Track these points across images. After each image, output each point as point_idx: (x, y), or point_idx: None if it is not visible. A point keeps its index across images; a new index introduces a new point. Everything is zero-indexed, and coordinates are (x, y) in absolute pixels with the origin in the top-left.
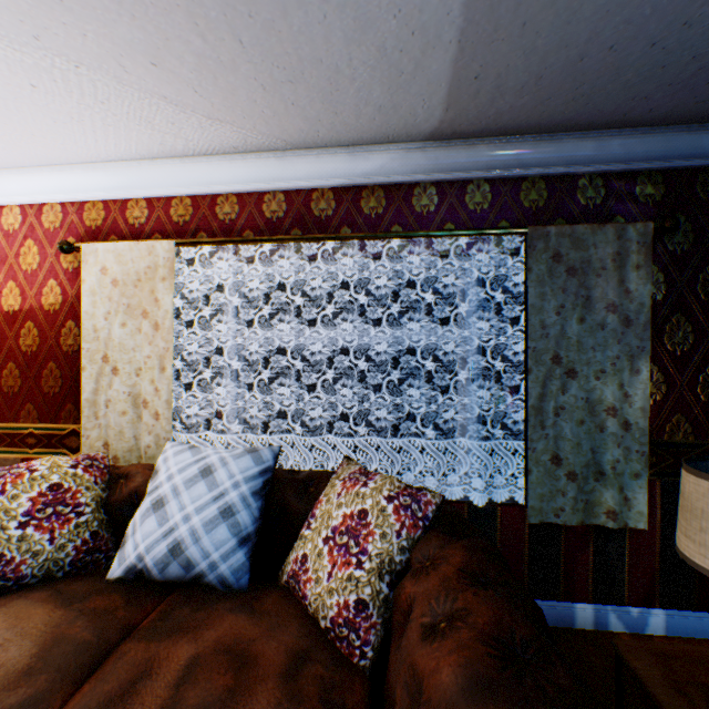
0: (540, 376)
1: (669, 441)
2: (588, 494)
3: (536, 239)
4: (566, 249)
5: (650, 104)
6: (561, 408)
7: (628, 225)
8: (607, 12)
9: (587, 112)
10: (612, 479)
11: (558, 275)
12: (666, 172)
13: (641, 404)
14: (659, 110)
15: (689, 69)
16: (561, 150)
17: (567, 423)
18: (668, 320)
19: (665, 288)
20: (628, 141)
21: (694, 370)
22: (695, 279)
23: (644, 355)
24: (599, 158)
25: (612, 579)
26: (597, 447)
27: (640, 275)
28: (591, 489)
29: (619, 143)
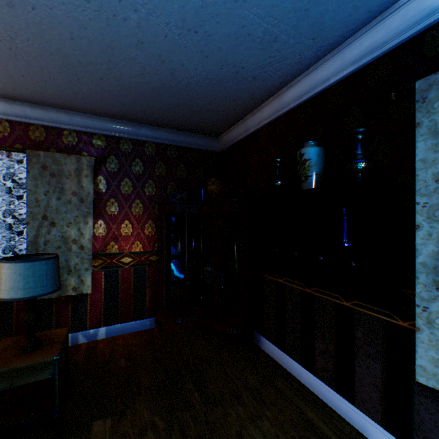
0: (36, 225)
1: (109, 253)
2: (65, 281)
3: (33, 157)
4: (51, 164)
5: (80, 105)
6: (48, 241)
7: (83, 157)
8: (1, 61)
9: (50, 101)
10: (75, 272)
11: (46, 176)
12: (107, 136)
13: (90, 237)
14: (88, 109)
15: (79, 96)
16: (50, 115)
17: (51, 248)
18: (108, 201)
19: (107, 187)
20: (85, 119)
21: (120, 222)
22: (120, 184)
23: (91, 215)
24: (73, 123)
25: (82, 319)
26: (69, 258)
27: (89, 180)
28: (66, 278)
29: (81, 119)
